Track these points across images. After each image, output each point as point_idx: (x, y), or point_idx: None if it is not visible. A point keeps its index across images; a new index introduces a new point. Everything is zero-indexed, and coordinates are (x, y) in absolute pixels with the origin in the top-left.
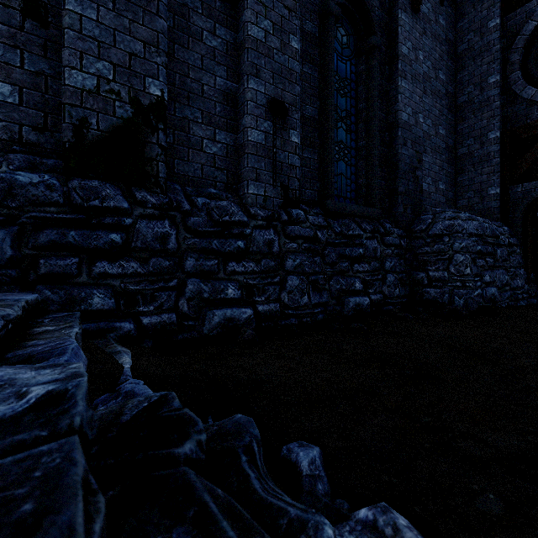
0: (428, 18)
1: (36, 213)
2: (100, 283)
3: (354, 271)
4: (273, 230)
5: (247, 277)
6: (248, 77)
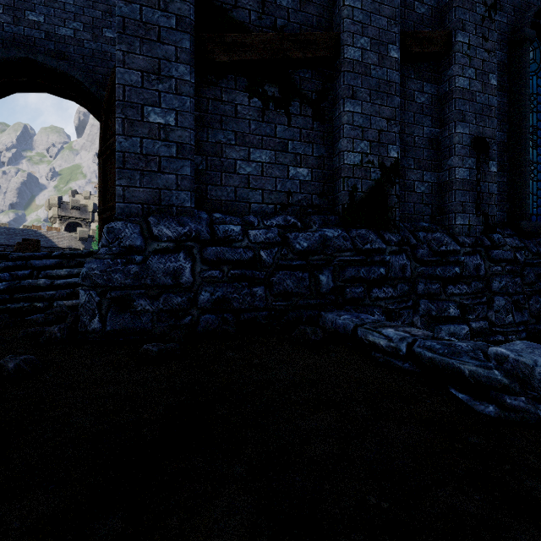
0: None
1: (342, 257)
2: (374, 304)
3: None
4: (479, 255)
5: (462, 298)
6: (455, 124)
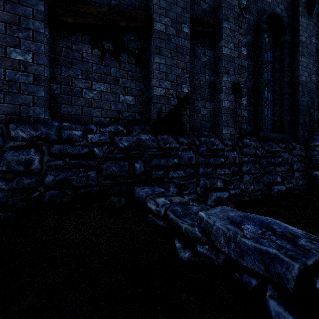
0: (316, 14)
1: (150, 152)
2: (171, 181)
3: (276, 171)
4: (235, 151)
5: (225, 176)
6: (223, 74)
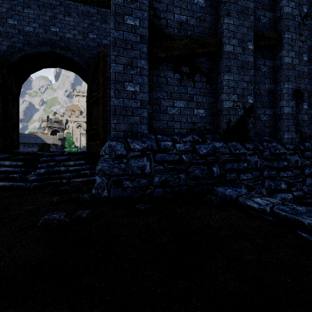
0: None
1: (224, 158)
2: (241, 183)
3: None
4: (297, 155)
5: (288, 179)
6: (284, 83)
